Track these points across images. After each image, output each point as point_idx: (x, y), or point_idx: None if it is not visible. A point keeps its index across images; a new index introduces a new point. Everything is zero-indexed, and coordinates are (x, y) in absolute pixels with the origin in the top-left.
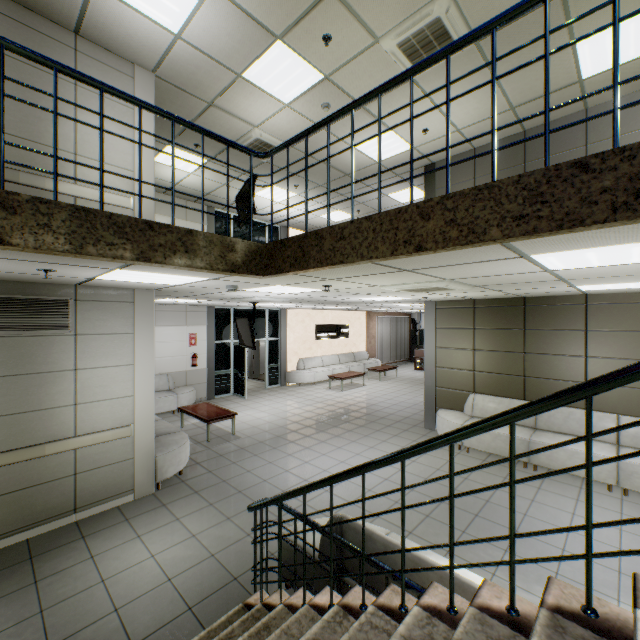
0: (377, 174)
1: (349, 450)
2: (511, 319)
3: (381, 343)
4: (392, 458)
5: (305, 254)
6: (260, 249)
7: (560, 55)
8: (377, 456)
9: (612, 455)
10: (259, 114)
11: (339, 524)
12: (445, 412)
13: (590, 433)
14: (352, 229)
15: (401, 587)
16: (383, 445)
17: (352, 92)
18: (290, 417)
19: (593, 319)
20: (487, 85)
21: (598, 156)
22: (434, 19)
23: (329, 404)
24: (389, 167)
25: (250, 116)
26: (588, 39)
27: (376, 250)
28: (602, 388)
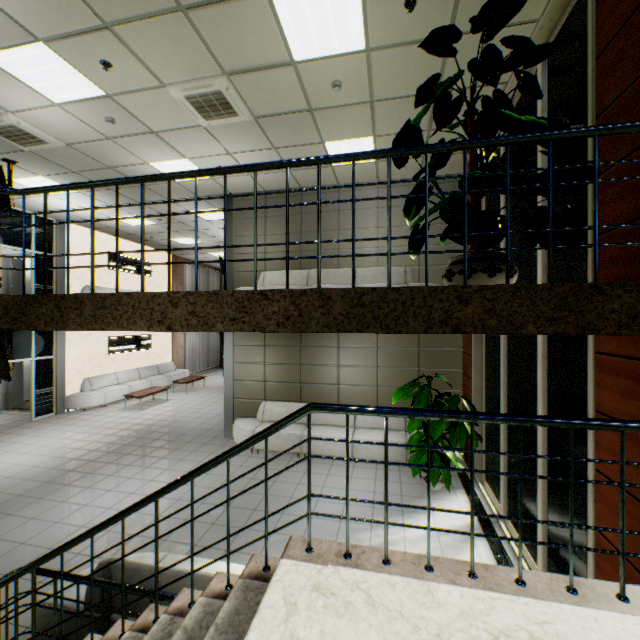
0: (141, 251)
1: (142, 478)
2: (292, 337)
3: (190, 352)
4: (148, 500)
5: (64, 315)
6: (5, 301)
7: (316, 147)
8: (173, 477)
9: (350, 436)
10: (15, 101)
11: (107, 568)
12: (241, 421)
13: (267, 460)
14: (114, 301)
15: (156, 604)
16: (181, 464)
17: (141, 117)
18: (68, 454)
19: (343, 338)
20: (268, 150)
21: (272, 291)
22: (217, 90)
23: (123, 428)
24: (190, 188)
25: (0, 99)
26: (332, 143)
27: (136, 324)
28: (271, 433)
